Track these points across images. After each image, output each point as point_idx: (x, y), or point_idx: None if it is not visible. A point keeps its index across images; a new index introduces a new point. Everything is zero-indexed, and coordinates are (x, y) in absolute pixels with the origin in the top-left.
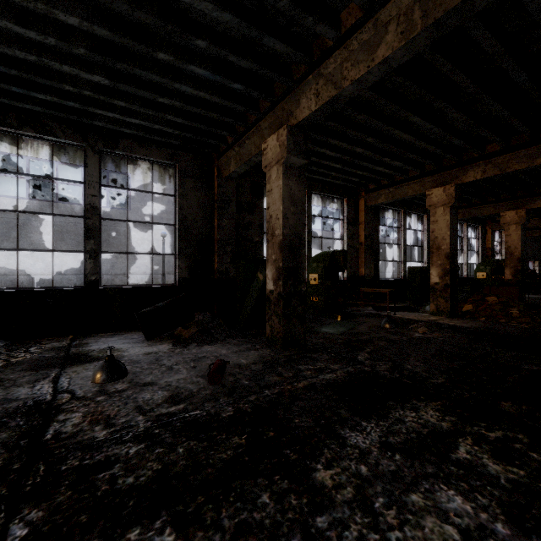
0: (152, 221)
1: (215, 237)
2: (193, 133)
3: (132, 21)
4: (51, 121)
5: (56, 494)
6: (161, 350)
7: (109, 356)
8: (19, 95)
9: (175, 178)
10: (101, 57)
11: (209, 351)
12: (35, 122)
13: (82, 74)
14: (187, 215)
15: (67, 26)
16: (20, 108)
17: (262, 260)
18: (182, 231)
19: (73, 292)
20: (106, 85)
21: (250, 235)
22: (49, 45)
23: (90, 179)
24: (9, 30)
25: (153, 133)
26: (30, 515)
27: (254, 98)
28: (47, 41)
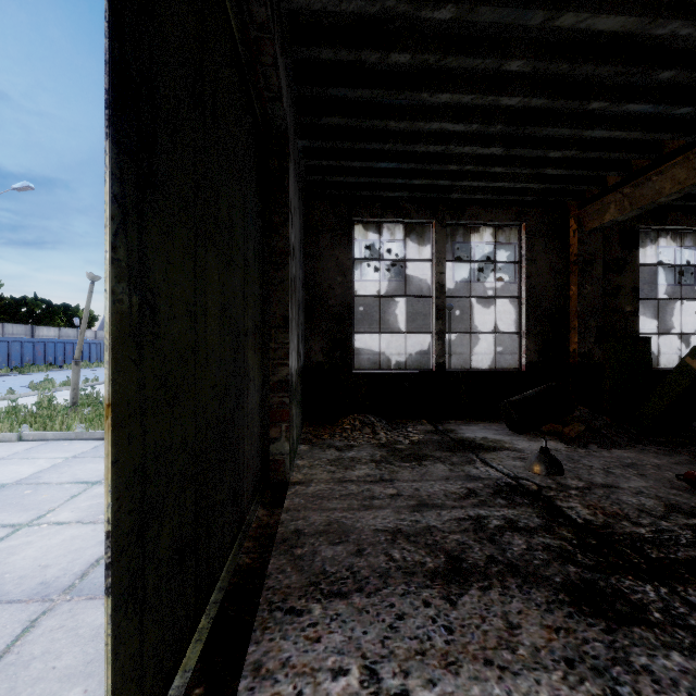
0: (427, 291)
1: (572, 309)
2: (562, 183)
3: (573, 79)
4: (406, 203)
5: (689, 580)
6: (556, 447)
7: (545, 448)
8: (393, 186)
9: (520, 241)
10: (514, 128)
11: (629, 457)
12: (395, 207)
13: (478, 151)
14: (535, 285)
15: (491, 108)
16: (384, 197)
17: (642, 338)
18: (529, 304)
19: (424, 374)
20: (488, 154)
21: (618, 303)
22: (458, 131)
23: (438, 256)
24: (430, 129)
25: (507, 193)
26: (690, 591)
27: (691, 118)
28: (468, 129)
